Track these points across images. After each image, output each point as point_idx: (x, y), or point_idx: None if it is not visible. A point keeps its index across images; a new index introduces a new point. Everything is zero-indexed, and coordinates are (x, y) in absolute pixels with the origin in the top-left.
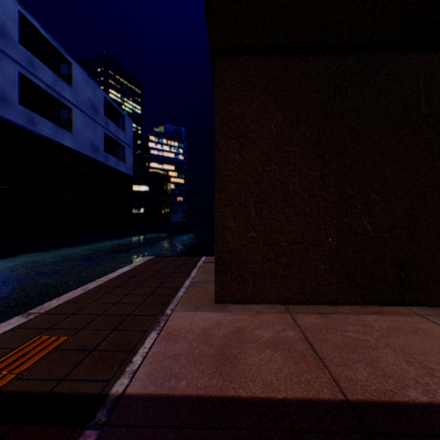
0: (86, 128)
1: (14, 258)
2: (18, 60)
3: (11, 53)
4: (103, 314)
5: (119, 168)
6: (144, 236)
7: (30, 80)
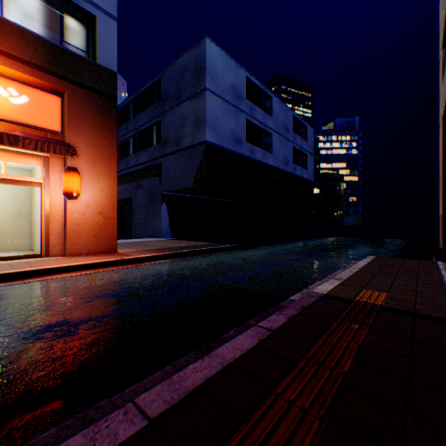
0: (280, 147)
1: (256, 249)
2: (245, 111)
3: (242, 108)
4: (391, 287)
5: (302, 176)
6: (330, 239)
7: (250, 122)
